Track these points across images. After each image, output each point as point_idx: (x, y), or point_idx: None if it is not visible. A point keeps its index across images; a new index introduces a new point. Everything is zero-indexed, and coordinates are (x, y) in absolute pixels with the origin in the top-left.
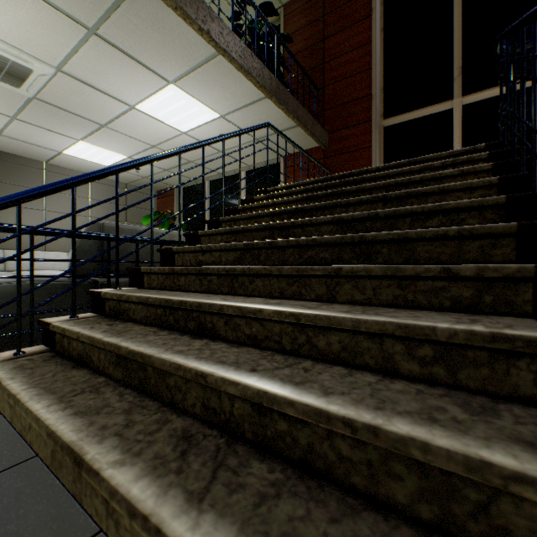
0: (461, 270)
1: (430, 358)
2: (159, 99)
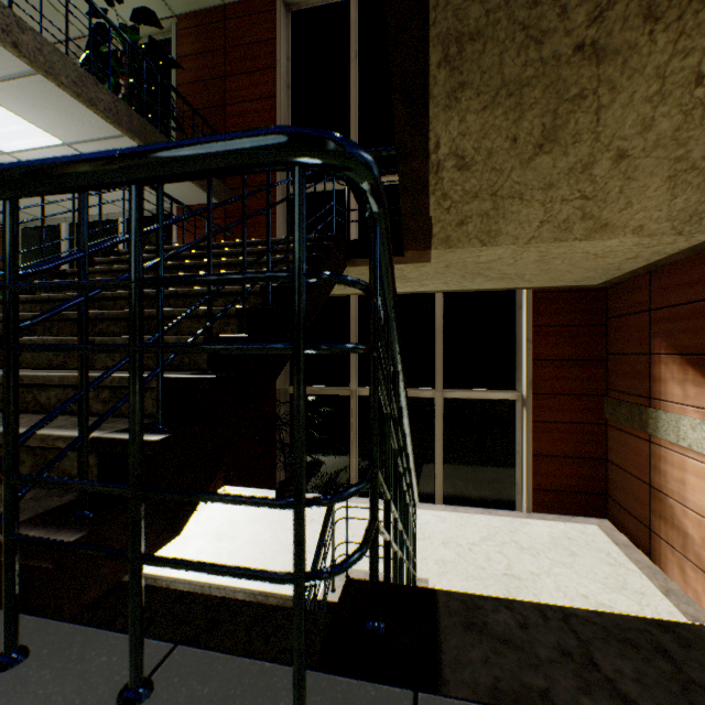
0: (170, 340)
1: (109, 399)
2: None
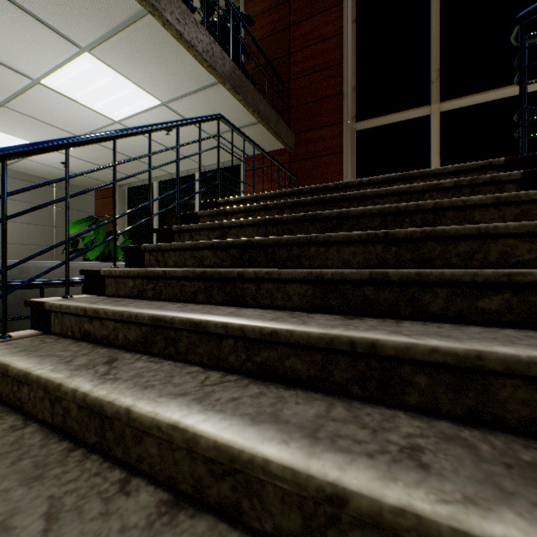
0: None
1: None
2: (72, 73)
